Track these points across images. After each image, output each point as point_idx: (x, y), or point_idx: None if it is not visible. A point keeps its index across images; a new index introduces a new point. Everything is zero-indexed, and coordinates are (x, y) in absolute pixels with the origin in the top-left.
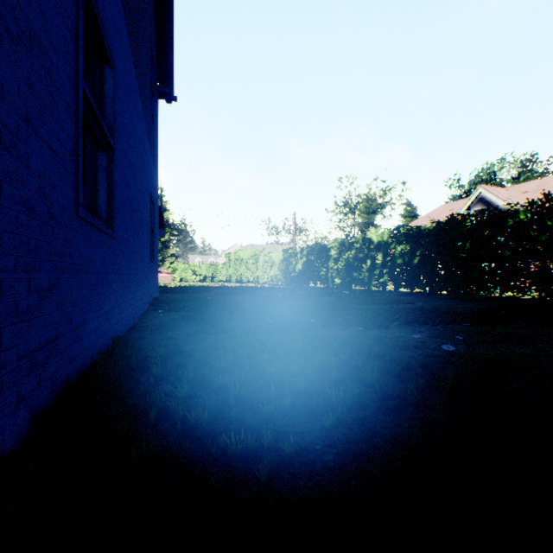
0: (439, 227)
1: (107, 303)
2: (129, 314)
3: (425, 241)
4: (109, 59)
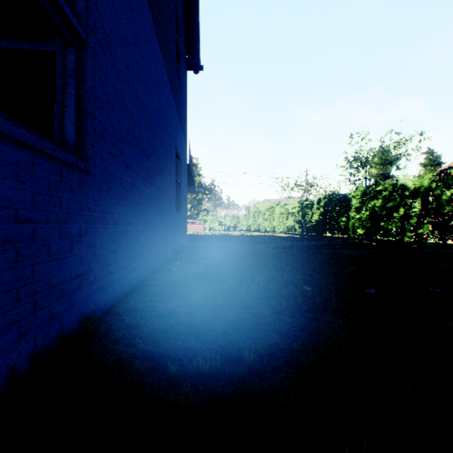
0: None
1: (64, 268)
2: (133, 271)
3: None
4: None
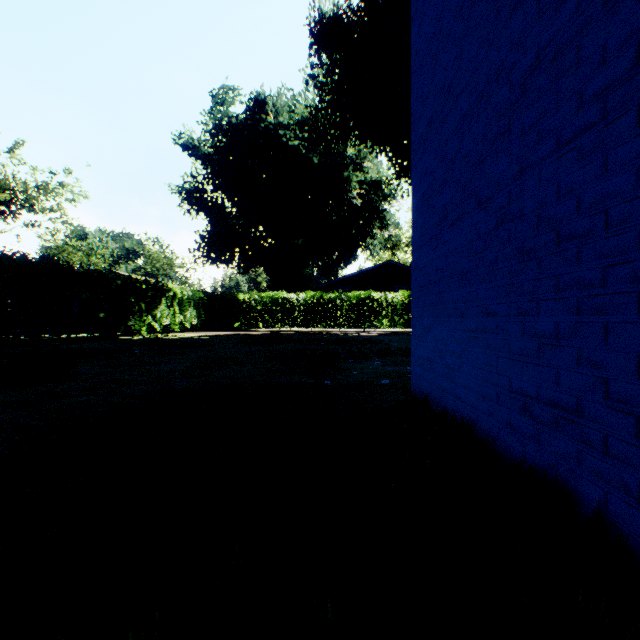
0: None
1: None
2: None
3: None
4: None
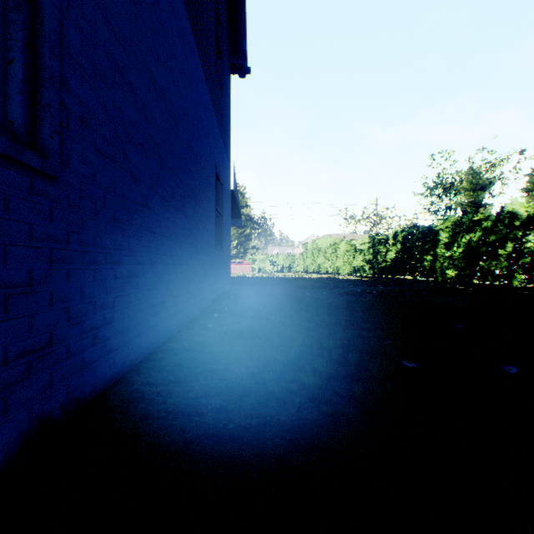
0: None
1: None
2: (146, 332)
3: None
4: None
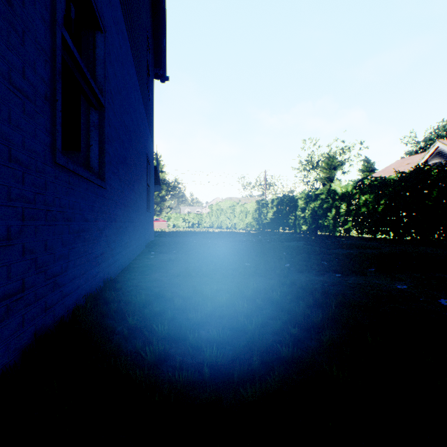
0: (404, 177)
1: (97, 248)
2: (123, 257)
3: (389, 191)
4: (99, 23)
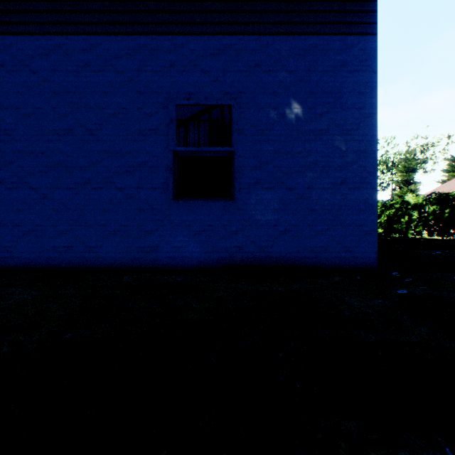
0: None
1: None
2: None
3: (452, 203)
4: None
